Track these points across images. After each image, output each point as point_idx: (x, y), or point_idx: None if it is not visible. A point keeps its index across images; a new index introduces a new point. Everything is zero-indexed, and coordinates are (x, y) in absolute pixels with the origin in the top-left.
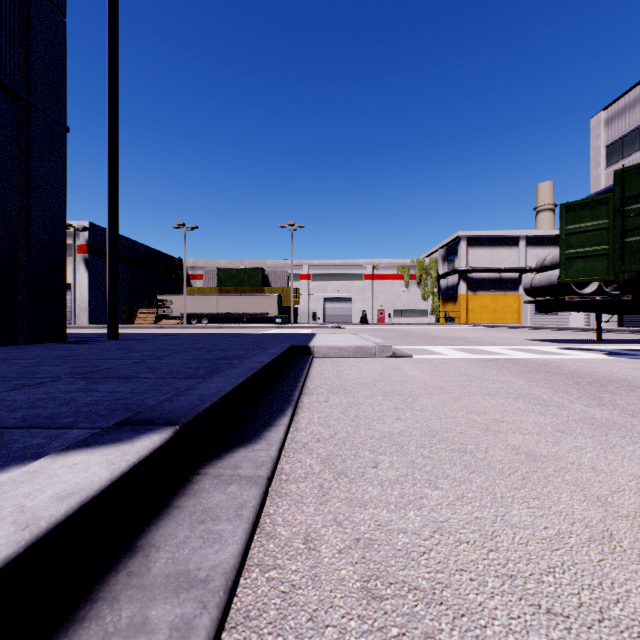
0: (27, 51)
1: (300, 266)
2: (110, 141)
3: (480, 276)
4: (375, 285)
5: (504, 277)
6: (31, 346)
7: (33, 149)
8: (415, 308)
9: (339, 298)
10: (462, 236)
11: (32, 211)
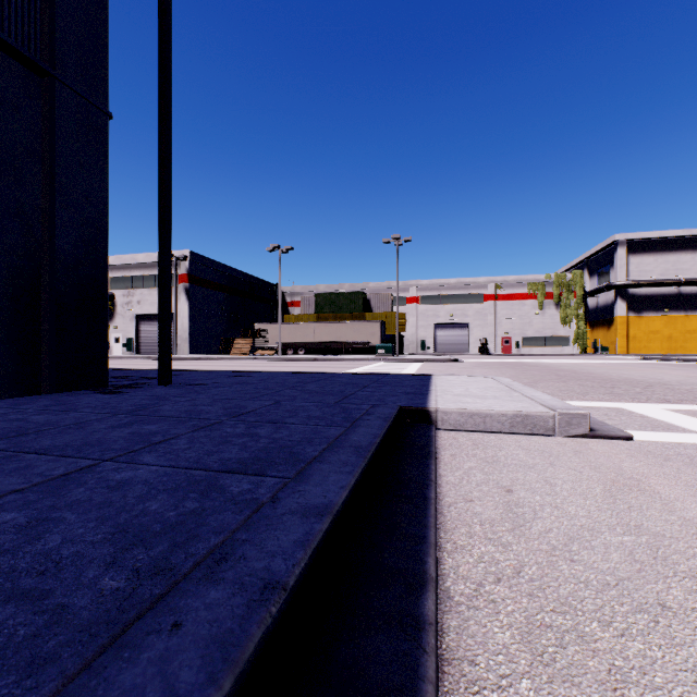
0: (51, 10)
1: (406, 288)
2: (161, 127)
3: (647, 292)
4: (498, 307)
5: (685, 292)
6: (45, 398)
7: (59, 138)
8: (552, 335)
9: (453, 324)
10: (620, 241)
11: (57, 219)
